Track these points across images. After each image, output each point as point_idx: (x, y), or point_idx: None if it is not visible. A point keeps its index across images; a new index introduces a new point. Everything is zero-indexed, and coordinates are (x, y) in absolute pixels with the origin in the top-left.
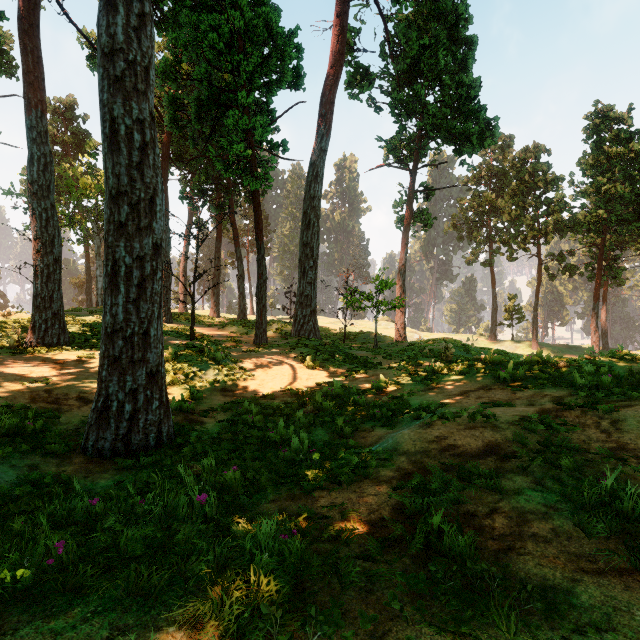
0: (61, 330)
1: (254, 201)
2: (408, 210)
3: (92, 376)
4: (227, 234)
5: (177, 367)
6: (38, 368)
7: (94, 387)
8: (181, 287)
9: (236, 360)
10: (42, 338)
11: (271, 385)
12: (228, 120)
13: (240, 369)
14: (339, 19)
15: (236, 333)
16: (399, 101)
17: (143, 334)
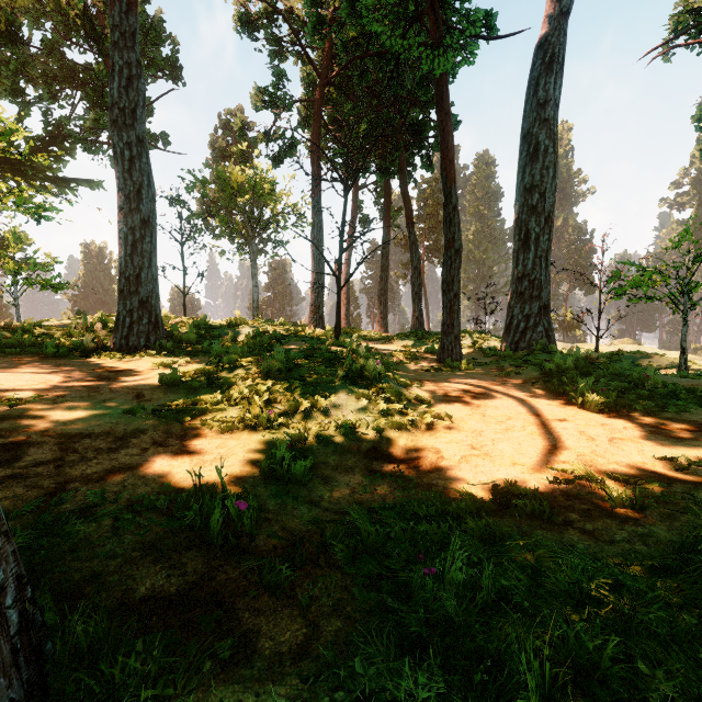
0: (151, 327)
1: (439, 110)
2: None
3: (125, 396)
4: (398, 241)
5: (280, 387)
6: (68, 377)
7: (91, 420)
8: (343, 299)
9: (408, 382)
10: (126, 337)
11: (509, 451)
12: None
13: (417, 400)
14: None
15: (409, 347)
16: None
17: None
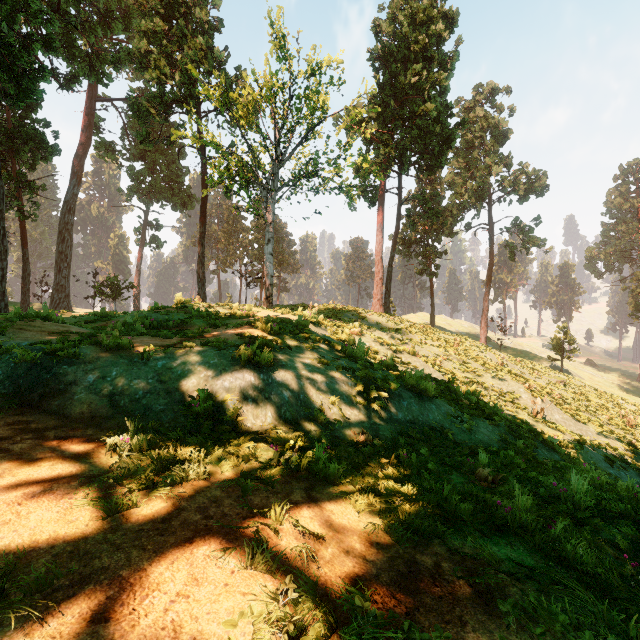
0: None
1: (21, 224)
2: (143, 236)
3: None
4: None
5: None
6: None
7: None
8: None
9: None
10: None
11: None
12: (4, 178)
13: None
14: (88, 117)
15: None
16: (132, 174)
17: (3, 292)
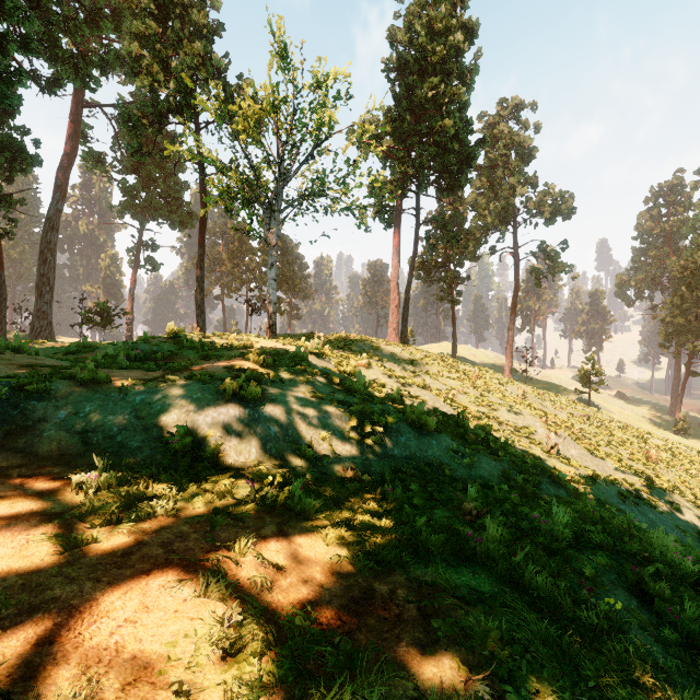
0: None
1: None
2: (137, 257)
3: None
4: None
5: None
6: None
7: None
8: None
9: None
10: None
11: None
12: None
13: None
14: (73, 124)
15: None
16: (124, 189)
17: None
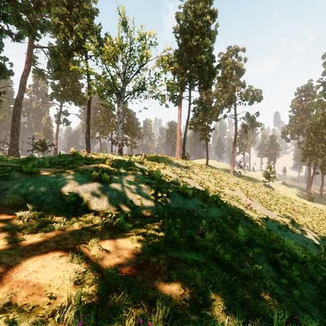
0: None
1: None
2: (59, 119)
3: None
4: None
5: None
6: None
7: None
8: None
9: None
10: None
11: None
12: None
13: None
14: (28, 56)
15: None
16: (53, 86)
17: None
